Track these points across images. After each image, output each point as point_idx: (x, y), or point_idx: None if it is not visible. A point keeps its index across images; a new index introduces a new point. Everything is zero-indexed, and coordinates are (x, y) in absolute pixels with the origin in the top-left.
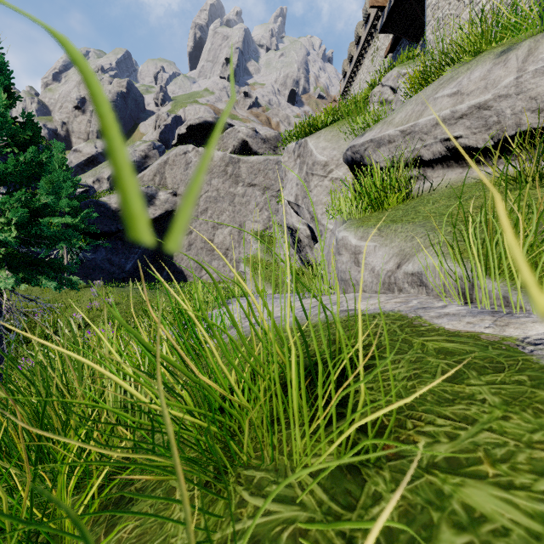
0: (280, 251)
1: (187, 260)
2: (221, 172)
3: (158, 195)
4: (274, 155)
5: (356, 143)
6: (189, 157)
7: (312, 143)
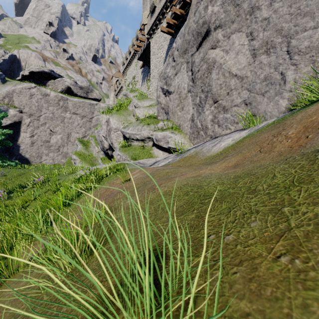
0: (94, 149)
1: (30, 152)
2: (55, 103)
3: (9, 111)
4: (88, 100)
5: (122, 130)
6: (33, 91)
7: (111, 119)
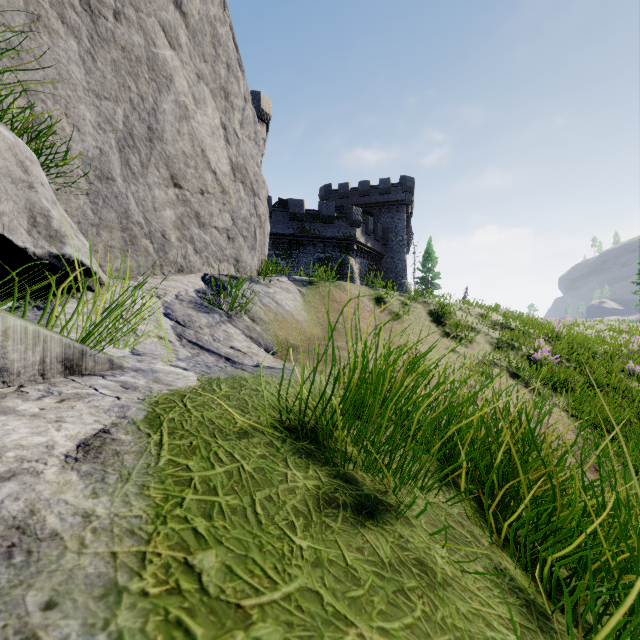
0: None
1: None
2: None
3: None
4: None
5: None
6: None
7: None
